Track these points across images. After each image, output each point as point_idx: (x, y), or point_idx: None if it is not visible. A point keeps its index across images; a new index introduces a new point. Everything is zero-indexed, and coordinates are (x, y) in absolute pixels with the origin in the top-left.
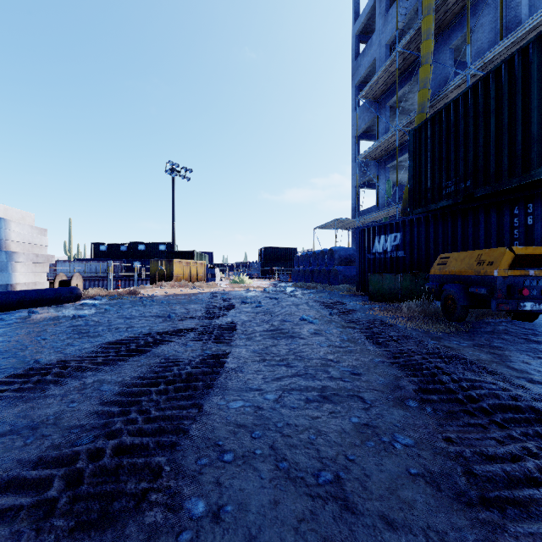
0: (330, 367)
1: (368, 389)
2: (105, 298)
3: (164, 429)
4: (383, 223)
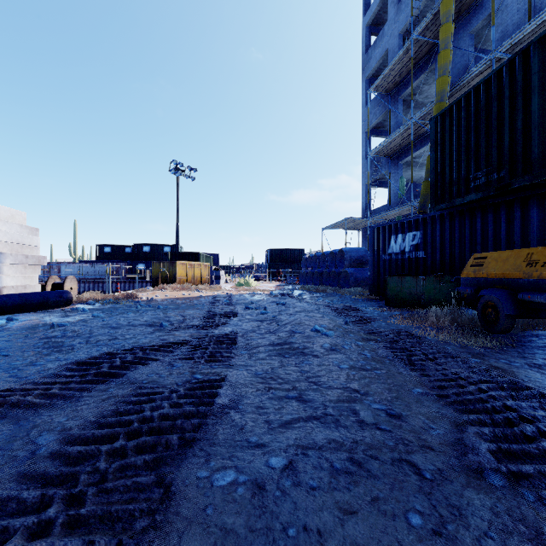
0: (357, 404)
1: (420, 447)
2: (99, 302)
3: None
4: (400, 221)
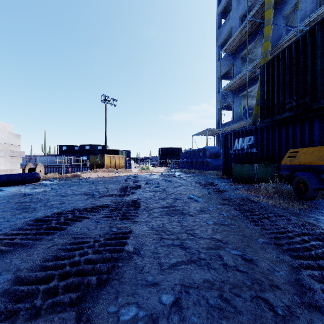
0: (221, 250)
1: (270, 286)
2: (57, 180)
3: None
4: (241, 130)
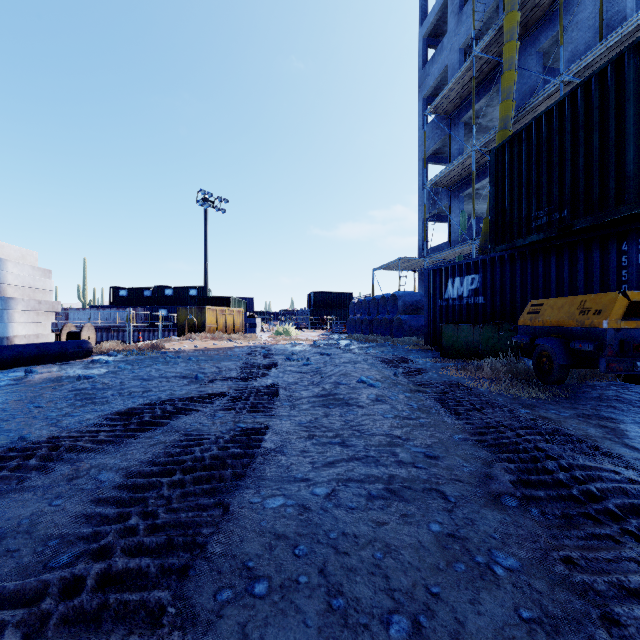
0: (398, 448)
1: (450, 480)
2: (121, 353)
3: (174, 543)
4: (457, 263)
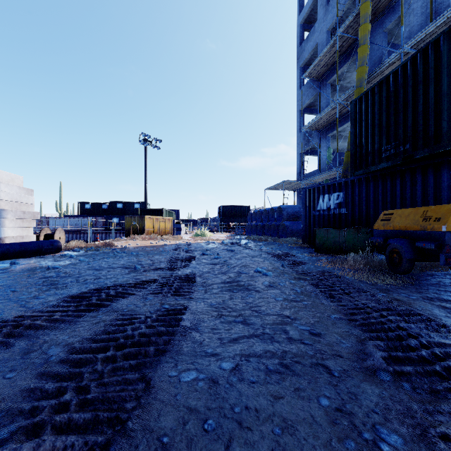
0: (288, 326)
1: (332, 356)
2: (83, 250)
3: (99, 419)
4: (326, 184)
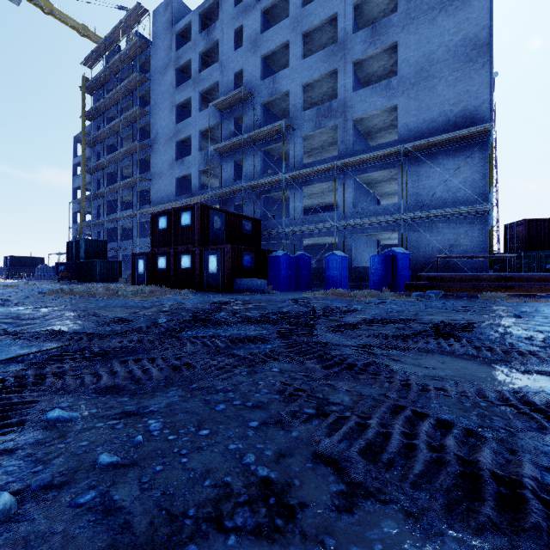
0: None
1: None
2: None
3: None
4: (61, 263)
